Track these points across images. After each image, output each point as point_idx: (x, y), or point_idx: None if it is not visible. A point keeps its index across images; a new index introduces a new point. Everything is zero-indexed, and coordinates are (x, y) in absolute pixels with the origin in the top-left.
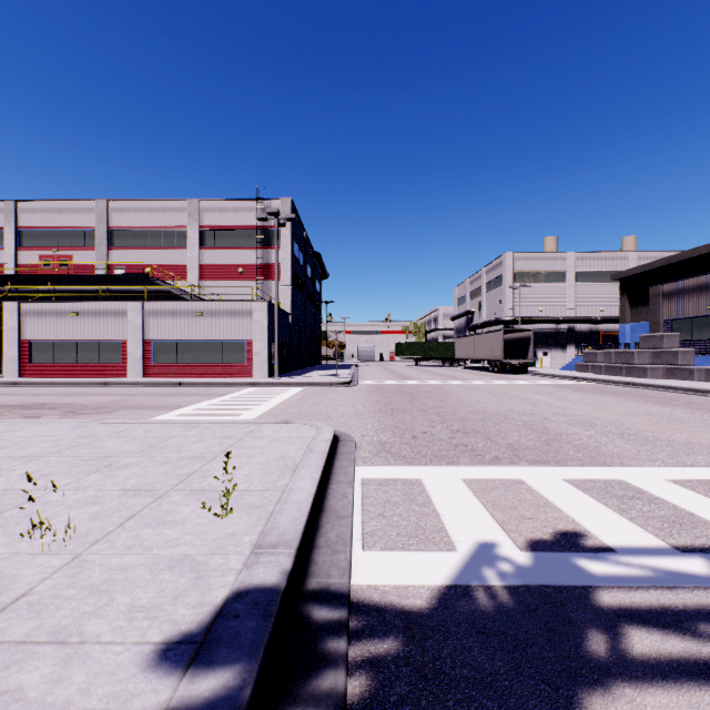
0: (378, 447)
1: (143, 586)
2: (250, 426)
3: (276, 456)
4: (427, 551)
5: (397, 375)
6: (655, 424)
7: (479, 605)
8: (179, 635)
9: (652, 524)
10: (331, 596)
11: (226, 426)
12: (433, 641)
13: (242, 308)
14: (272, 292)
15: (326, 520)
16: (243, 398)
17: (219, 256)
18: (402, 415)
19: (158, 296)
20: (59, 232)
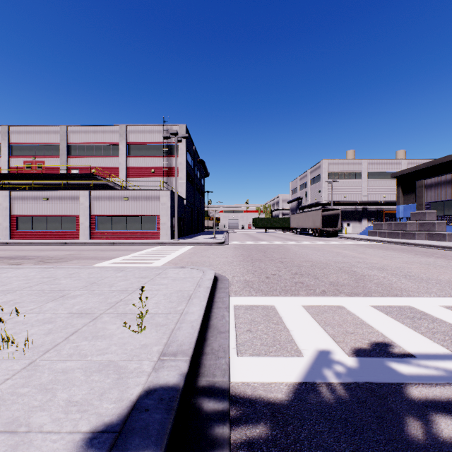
0: (244, 284)
1: (78, 385)
2: (158, 270)
3: (176, 290)
4: (283, 357)
5: (254, 238)
6: (425, 269)
7: (324, 397)
8: (102, 425)
9: (437, 337)
10: (216, 391)
11: (143, 270)
12: (293, 427)
13: (154, 195)
14: (173, 184)
15: (211, 334)
16: (154, 252)
17: (139, 162)
18: (258, 263)
19: (99, 187)
20: (36, 146)
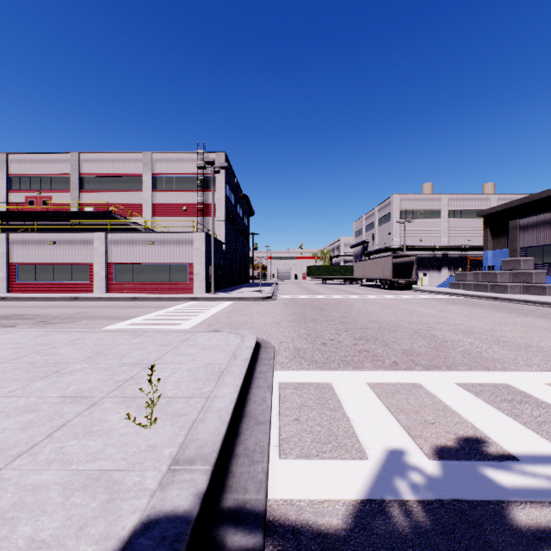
0: (294, 353)
1: (51, 512)
2: (185, 335)
3: (205, 363)
4: (340, 460)
5: (308, 291)
6: (523, 332)
7: (396, 524)
8: None
9: (546, 429)
10: (246, 516)
11: (166, 335)
12: None
13: (185, 238)
14: (209, 225)
15: (246, 426)
16: (184, 310)
17: (167, 197)
18: (313, 324)
19: (119, 229)
20: (41, 178)
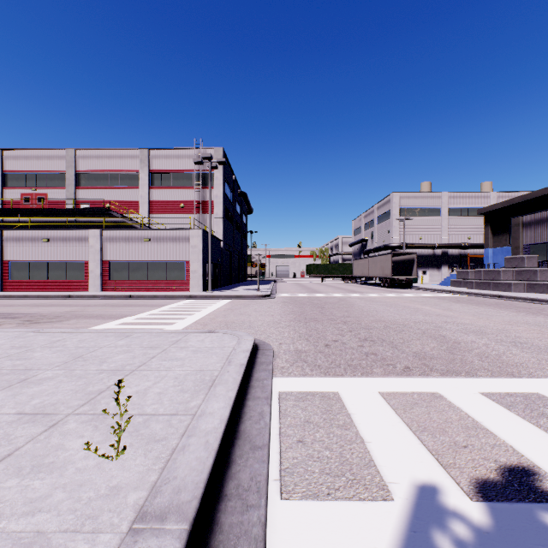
0: (295, 356)
1: None
2: (177, 336)
3: (195, 369)
4: (358, 501)
5: (308, 289)
6: (538, 332)
7: None
8: None
9: None
10: None
11: (156, 336)
12: None
13: (182, 235)
14: (207, 223)
15: (239, 452)
16: (179, 309)
17: (164, 194)
18: (314, 324)
19: (116, 226)
20: (37, 175)
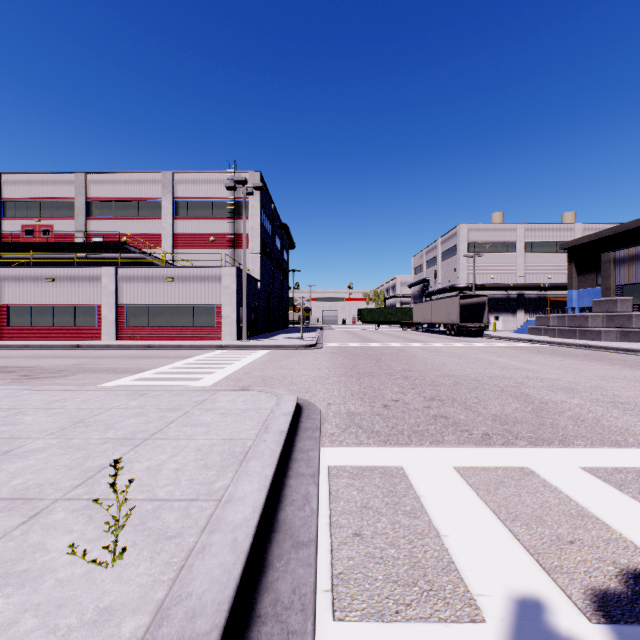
0: (347, 420)
1: None
2: (203, 394)
3: (223, 437)
4: (438, 623)
5: (360, 338)
6: None
7: None
8: None
9: None
10: None
11: (177, 394)
12: None
13: (211, 274)
14: (241, 259)
15: (278, 552)
16: (208, 361)
17: (191, 226)
18: (369, 379)
19: (134, 264)
20: (40, 203)
